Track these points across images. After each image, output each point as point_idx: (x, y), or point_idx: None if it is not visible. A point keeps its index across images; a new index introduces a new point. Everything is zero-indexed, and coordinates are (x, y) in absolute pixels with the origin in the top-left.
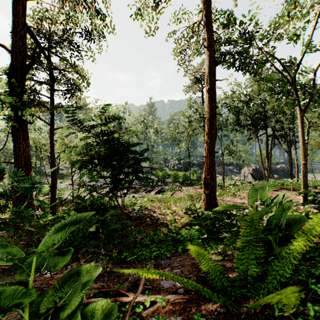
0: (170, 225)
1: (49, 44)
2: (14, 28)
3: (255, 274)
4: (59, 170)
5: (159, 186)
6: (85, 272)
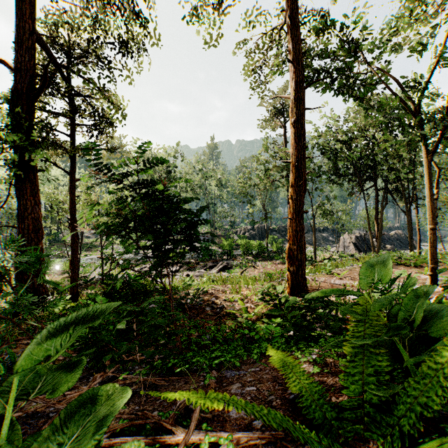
0: (239, 316)
1: (68, 60)
2: (18, 37)
3: (376, 400)
4: (84, 238)
5: (224, 260)
6: (104, 397)
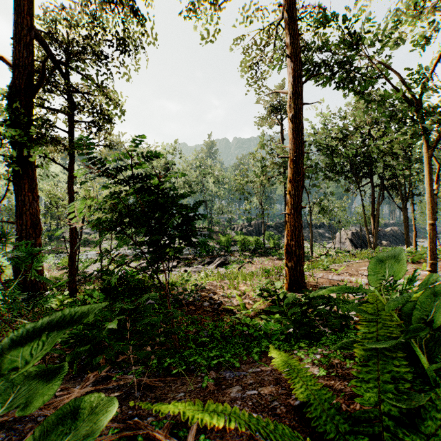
0: (237, 312)
1: (66, 56)
2: (16, 33)
3: (396, 412)
4: (83, 234)
5: (221, 256)
6: (87, 411)
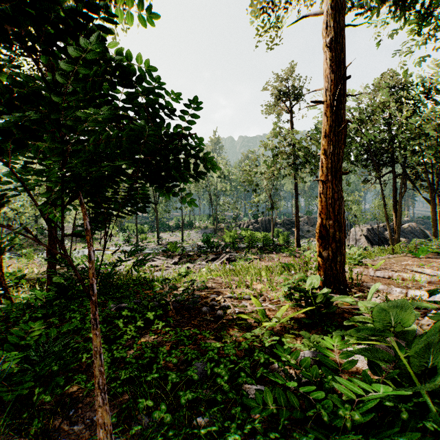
0: (254, 323)
1: None
2: None
3: None
4: None
5: (227, 253)
6: None
